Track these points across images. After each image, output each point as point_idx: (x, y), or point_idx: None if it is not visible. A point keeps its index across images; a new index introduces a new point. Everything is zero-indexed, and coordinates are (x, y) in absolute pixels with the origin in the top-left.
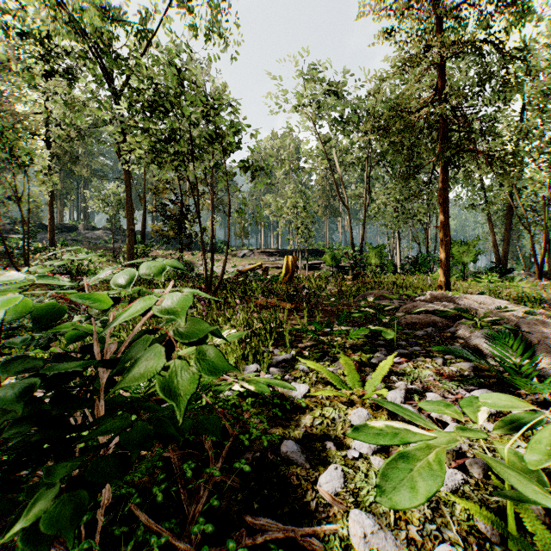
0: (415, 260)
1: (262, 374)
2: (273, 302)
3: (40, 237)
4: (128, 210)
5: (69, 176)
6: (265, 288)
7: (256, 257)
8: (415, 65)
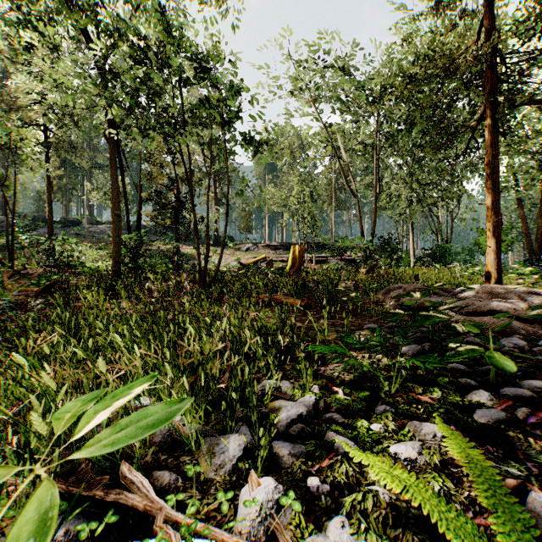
0: (433, 252)
1: (251, 484)
2: (278, 298)
3: (43, 231)
4: (114, 193)
5: (74, 171)
6: (269, 282)
7: (261, 251)
8: (451, 9)
